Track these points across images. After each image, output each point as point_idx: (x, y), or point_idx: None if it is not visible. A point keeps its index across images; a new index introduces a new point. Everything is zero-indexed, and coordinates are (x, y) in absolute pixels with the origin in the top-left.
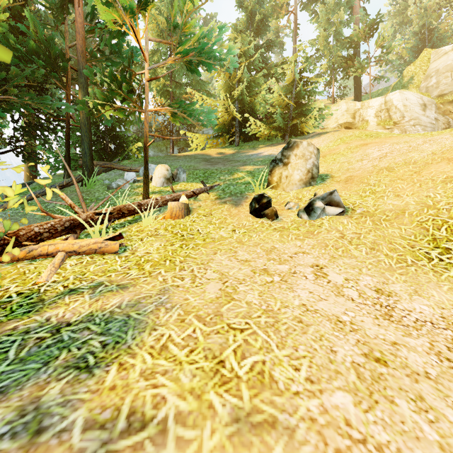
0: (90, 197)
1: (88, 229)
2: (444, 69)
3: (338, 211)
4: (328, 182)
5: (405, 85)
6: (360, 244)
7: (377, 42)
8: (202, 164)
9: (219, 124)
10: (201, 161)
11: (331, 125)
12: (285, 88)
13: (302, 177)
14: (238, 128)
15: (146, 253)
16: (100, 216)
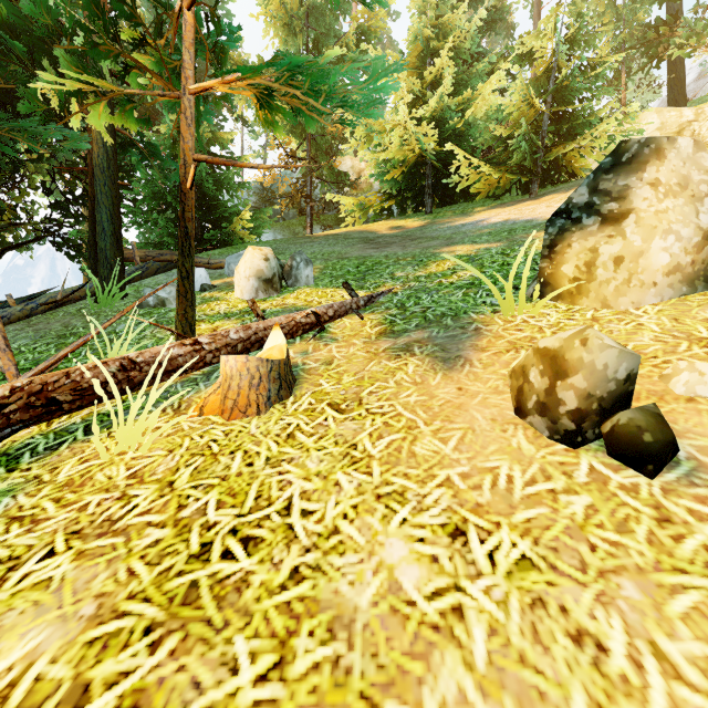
0: (84, 330)
1: None
2: None
3: None
4: None
5: None
6: None
7: None
8: (356, 248)
9: (394, 171)
10: (356, 243)
11: None
12: (532, 86)
13: (681, 258)
14: (430, 179)
15: None
16: None
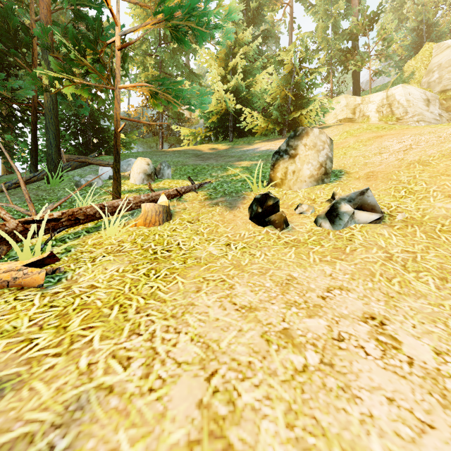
0: (50, 197)
1: (12, 245)
2: (447, 63)
3: (373, 218)
4: (345, 179)
5: (405, 80)
6: (421, 271)
7: (378, 34)
8: (191, 159)
9: (212, 117)
10: (191, 157)
11: (330, 121)
12: (283, 79)
13: (313, 172)
14: (232, 122)
15: (89, 286)
16: (33, 225)
